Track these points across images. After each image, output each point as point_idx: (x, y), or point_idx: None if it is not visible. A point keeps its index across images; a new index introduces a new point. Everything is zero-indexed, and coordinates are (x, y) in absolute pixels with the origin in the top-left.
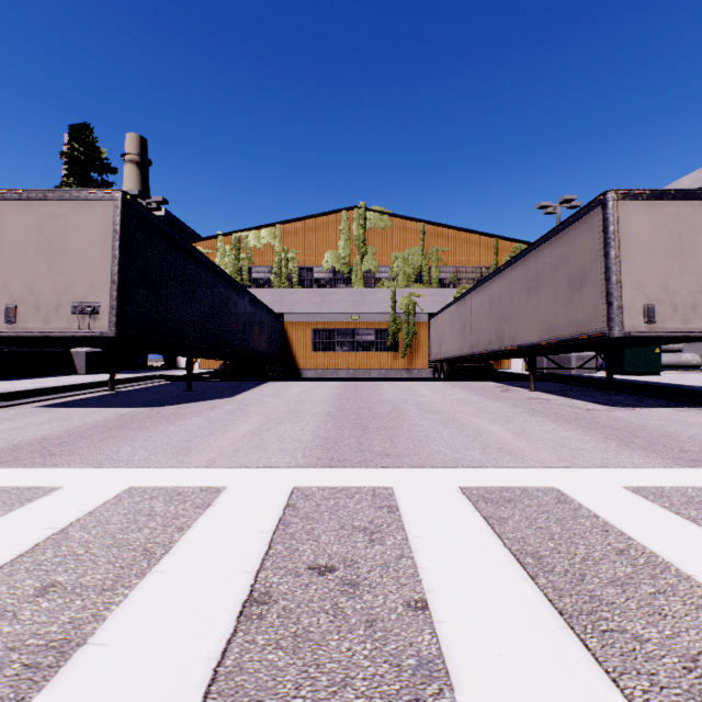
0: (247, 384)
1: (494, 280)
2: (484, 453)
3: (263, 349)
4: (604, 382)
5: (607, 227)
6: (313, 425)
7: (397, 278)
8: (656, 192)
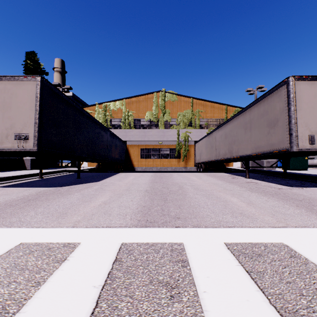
0: (108, 174)
1: (227, 124)
2: (233, 217)
3: (117, 157)
4: (282, 173)
5: (289, 95)
6: (137, 197)
7: (180, 124)
8: (314, 77)
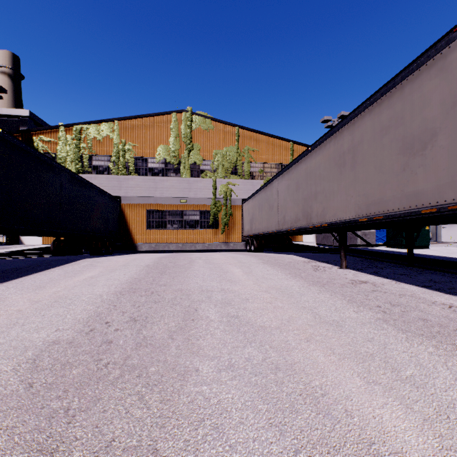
0: (46, 264)
1: (300, 162)
2: None
3: (93, 226)
4: (399, 256)
5: None
6: None
7: (217, 170)
8: None
